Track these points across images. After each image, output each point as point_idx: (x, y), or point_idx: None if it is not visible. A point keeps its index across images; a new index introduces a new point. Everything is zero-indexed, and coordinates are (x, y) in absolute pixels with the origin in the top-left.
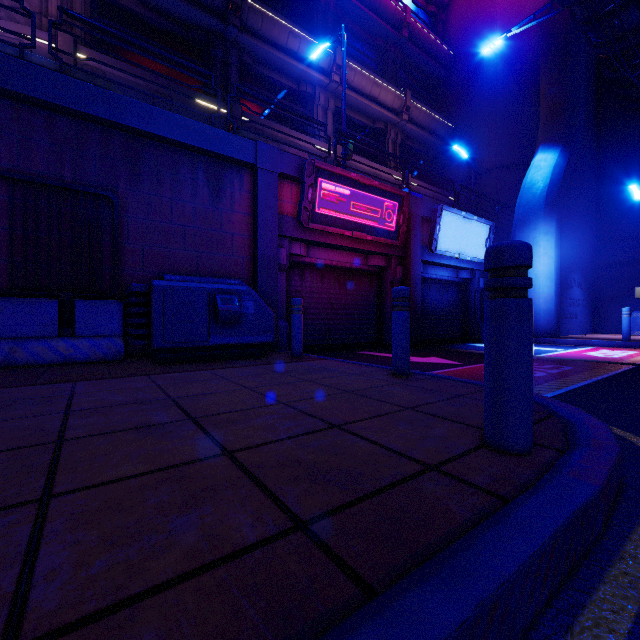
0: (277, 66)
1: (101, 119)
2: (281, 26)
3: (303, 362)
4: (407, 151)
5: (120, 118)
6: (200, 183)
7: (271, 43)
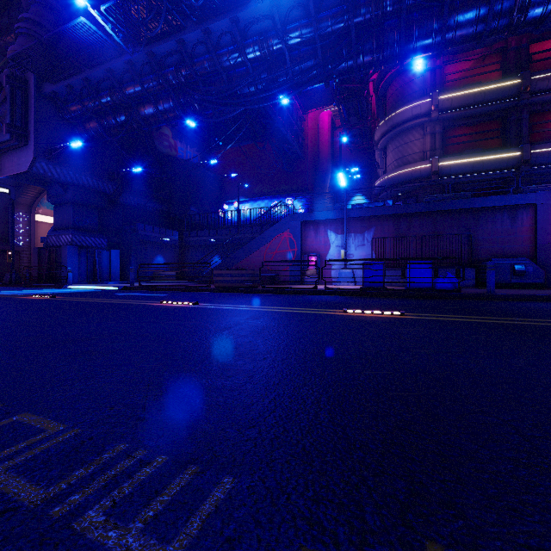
0: None
1: (466, 208)
2: None
3: None
4: None
5: (472, 206)
6: (505, 218)
7: None
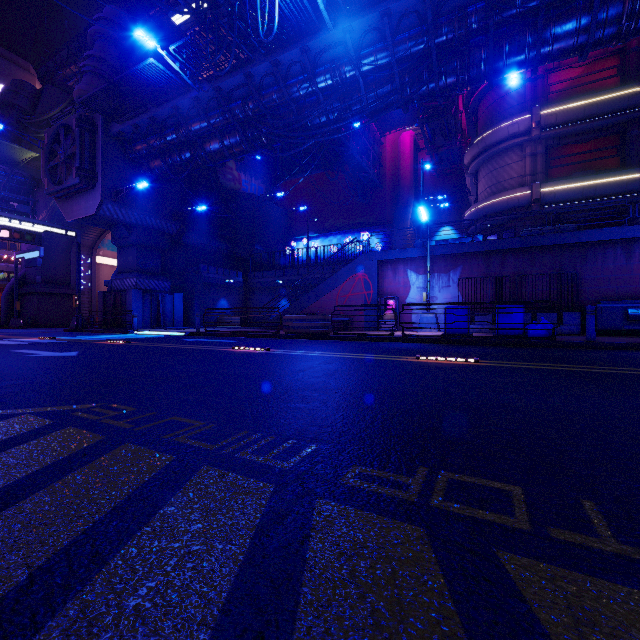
0: None
1: (570, 243)
2: None
3: None
4: None
5: (578, 240)
6: (618, 254)
7: None
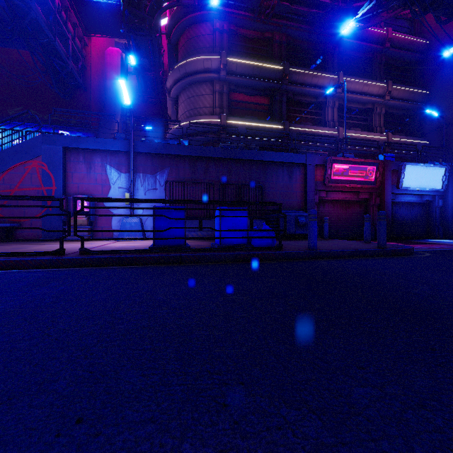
0: (305, 93)
1: (257, 160)
2: (308, 75)
3: (330, 240)
4: (390, 116)
5: (262, 159)
6: (285, 174)
7: (302, 84)
